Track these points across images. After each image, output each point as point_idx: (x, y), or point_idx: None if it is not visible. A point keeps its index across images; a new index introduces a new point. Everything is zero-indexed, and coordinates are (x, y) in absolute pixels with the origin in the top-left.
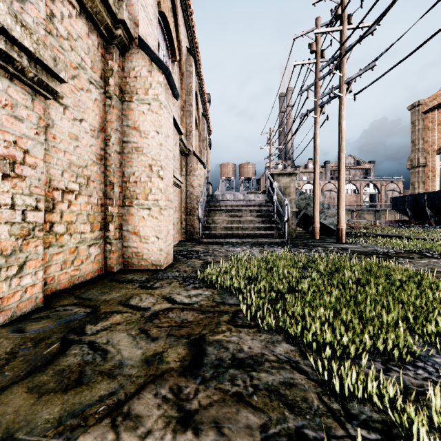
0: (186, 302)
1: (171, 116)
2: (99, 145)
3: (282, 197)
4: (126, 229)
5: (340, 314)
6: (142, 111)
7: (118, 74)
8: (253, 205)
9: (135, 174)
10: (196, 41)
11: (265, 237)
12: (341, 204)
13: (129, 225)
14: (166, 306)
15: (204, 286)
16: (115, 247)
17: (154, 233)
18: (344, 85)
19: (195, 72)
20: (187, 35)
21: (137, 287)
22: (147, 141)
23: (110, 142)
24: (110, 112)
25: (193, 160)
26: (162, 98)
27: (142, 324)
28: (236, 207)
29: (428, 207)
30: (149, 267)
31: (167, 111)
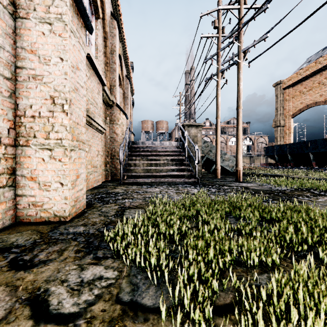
0: (65, 312)
1: (84, 50)
2: None
3: (192, 143)
4: (20, 174)
5: None
6: (41, 32)
7: None
8: (168, 151)
9: (32, 107)
10: (119, 9)
11: (178, 177)
12: (239, 150)
13: (24, 169)
14: None
15: (111, 256)
16: None
17: (57, 179)
18: (241, 53)
19: (119, 37)
20: (111, 1)
21: (3, 266)
22: (47, 68)
23: None
24: None
25: (116, 111)
26: (67, 18)
27: None
28: (154, 152)
29: (289, 154)
30: (51, 218)
31: (75, 39)
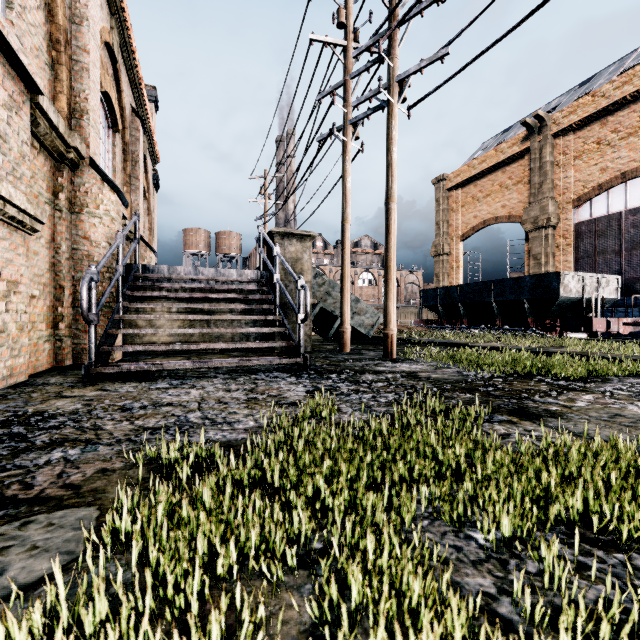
0: None
1: None
2: None
3: (292, 273)
4: None
5: None
6: None
7: None
8: (236, 291)
9: None
10: None
11: (258, 351)
12: (391, 291)
13: None
14: None
15: None
16: None
17: None
18: (395, 83)
19: (108, 1)
20: None
21: None
22: None
23: None
24: None
25: (90, 180)
26: None
27: None
28: (201, 292)
29: (461, 303)
30: None
31: None
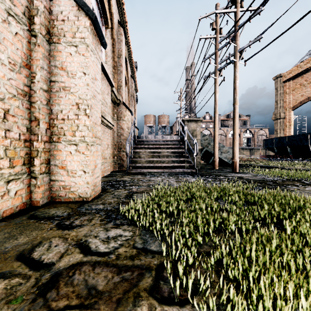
0: (101, 251)
1: (100, 63)
2: (22, 81)
3: (191, 137)
4: (54, 164)
5: (303, 283)
6: (69, 53)
7: (45, 15)
8: (169, 144)
9: (62, 112)
10: (125, 17)
11: (178, 168)
12: (235, 143)
13: (56, 160)
14: (75, 260)
15: (126, 224)
16: (40, 182)
17: (81, 168)
18: (237, 53)
19: (125, 41)
20: (118, 11)
21: (53, 227)
22: (74, 81)
23: (35, 79)
24: (35, 50)
25: (122, 109)
26: (89, 41)
27: (26, 305)
28: (156, 145)
29: (288, 146)
30: (76, 199)
31: (94, 56)
